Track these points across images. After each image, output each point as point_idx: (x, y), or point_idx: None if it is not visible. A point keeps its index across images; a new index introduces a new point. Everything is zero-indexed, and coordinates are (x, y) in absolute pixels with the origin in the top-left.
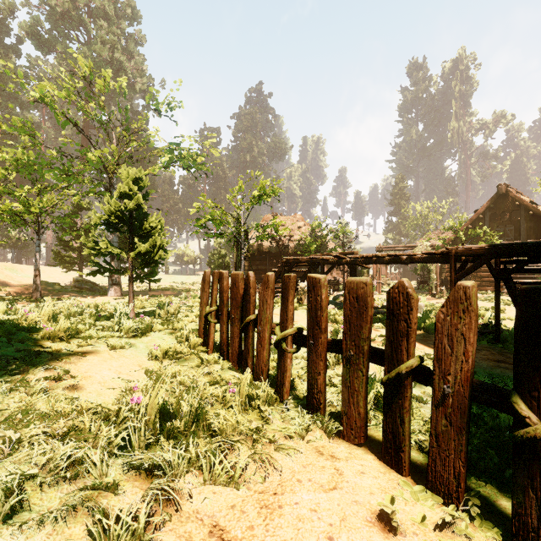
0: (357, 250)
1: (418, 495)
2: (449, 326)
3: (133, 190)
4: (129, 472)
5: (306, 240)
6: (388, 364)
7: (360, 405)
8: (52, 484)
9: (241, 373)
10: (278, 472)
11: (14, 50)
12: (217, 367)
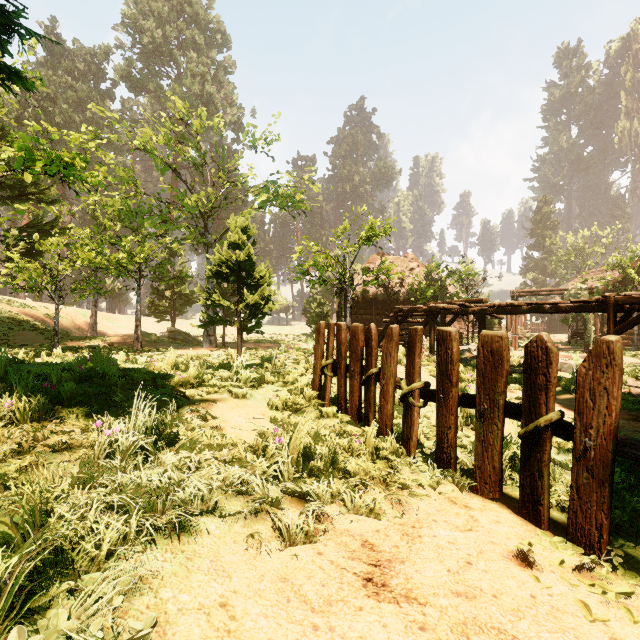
0: (485, 295)
1: (558, 545)
2: (591, 380)
3: (242, 239)
4: (285, 497)
5: (420, 284)
6: (525, 418)
7: (495, 459)
8: (232, 496)
9: (361, 428)
10: (414, 512)
11: (109, 94)
12: (336, 421)
